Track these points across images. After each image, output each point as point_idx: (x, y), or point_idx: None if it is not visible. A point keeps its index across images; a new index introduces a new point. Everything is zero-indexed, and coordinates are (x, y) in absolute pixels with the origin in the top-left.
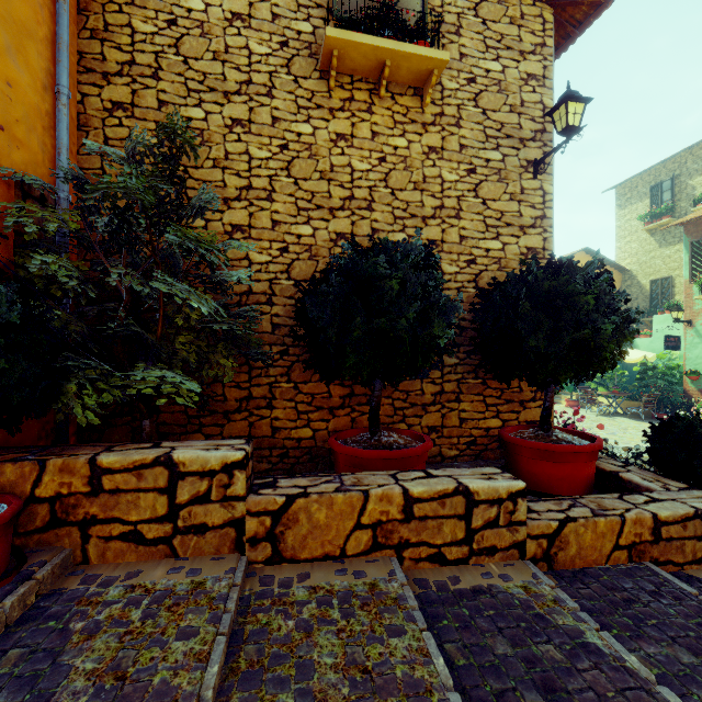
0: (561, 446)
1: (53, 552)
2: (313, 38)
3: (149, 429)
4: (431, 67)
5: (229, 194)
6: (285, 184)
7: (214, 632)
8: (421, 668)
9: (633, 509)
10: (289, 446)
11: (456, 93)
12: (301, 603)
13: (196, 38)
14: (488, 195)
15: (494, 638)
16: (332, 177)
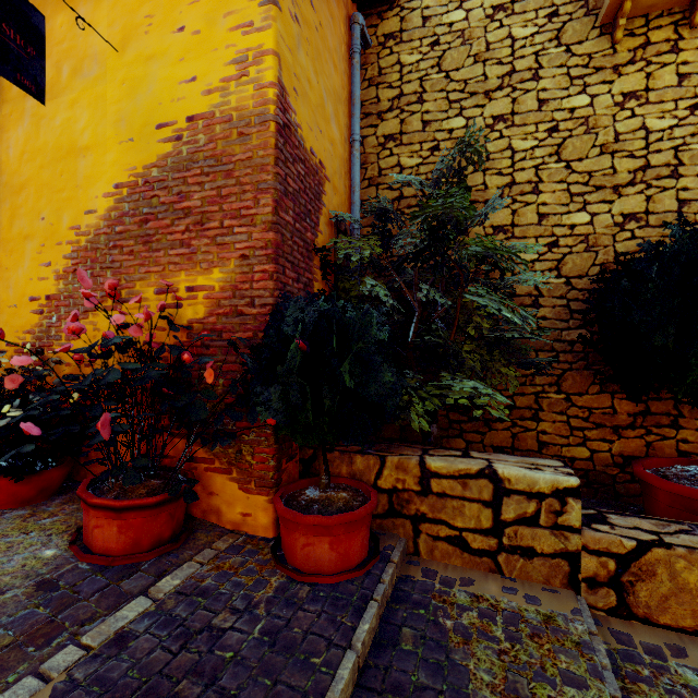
0: None
1: (394, 538)
2: None
3: (436, 433)
4: None
5: (490, 196)
6: (554, 171)
7: (608, 692)
8: None
9: None
10: None
11: None
12: (697, 692)
13: (457, 49)
14: None
15: None
16: (617, 148)
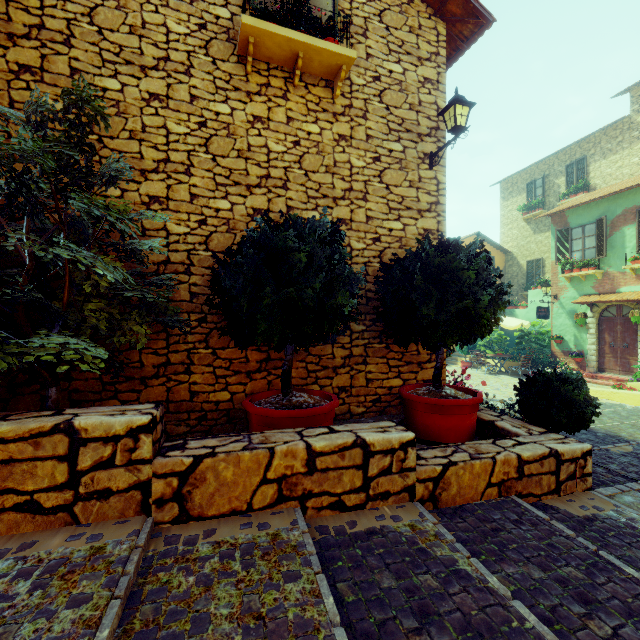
0: (448, 401)
1: None
2: (231, 24)
3: (56, 397)
4: (340, 63)
5: (147, 166)
6: (204, 160)
7: (108, 596)
8: (312, 608)
9: (503, 452)
10: (207, 409)
11: (363, 89)
12: (204, 559)
13: (112, 10)
14: (391, 181)
15: (381, 574)
16: (250, 156)
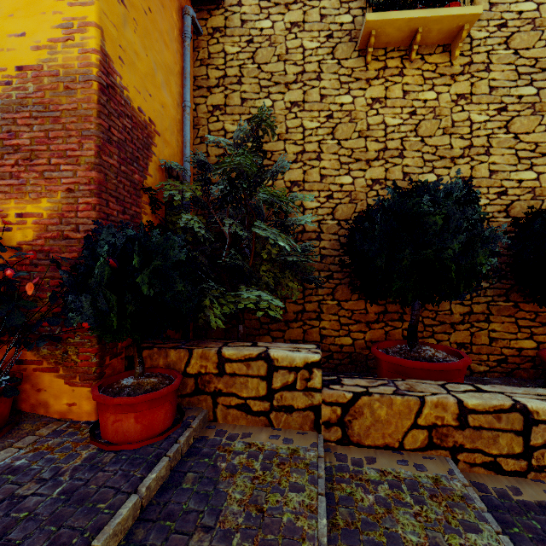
0: None
1: (197, 410)
2: (352, 26)
3: (242, 331)
4: (462, 23)
5: (289, 159)
6: (330, 146)
7: (316, 491)
8: None
9: None
10: (333, 350)
11: (486, 41)
12: (374, 482)
13: (266, 49)
14: (520, 129)
15: None
16: (368, 134)
